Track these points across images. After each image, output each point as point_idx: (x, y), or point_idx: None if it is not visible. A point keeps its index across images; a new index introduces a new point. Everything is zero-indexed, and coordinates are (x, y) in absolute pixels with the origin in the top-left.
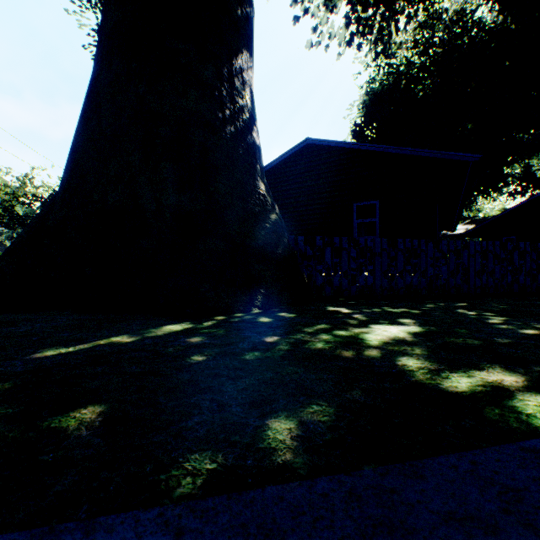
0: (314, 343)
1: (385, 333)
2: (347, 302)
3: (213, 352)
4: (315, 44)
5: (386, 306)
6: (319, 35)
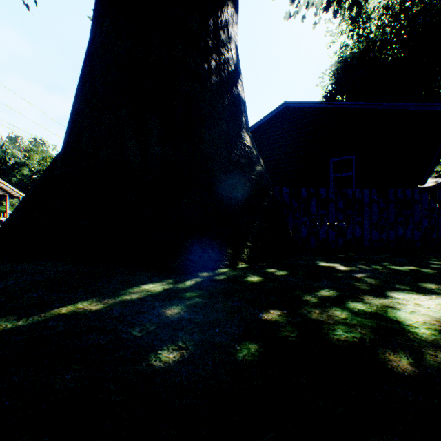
0: (331, 329)
1: (423, 310)
2: (336, 255)
3: (191, 340)
4: (293, 14)
5: (385, 262)
6: (297, 5)
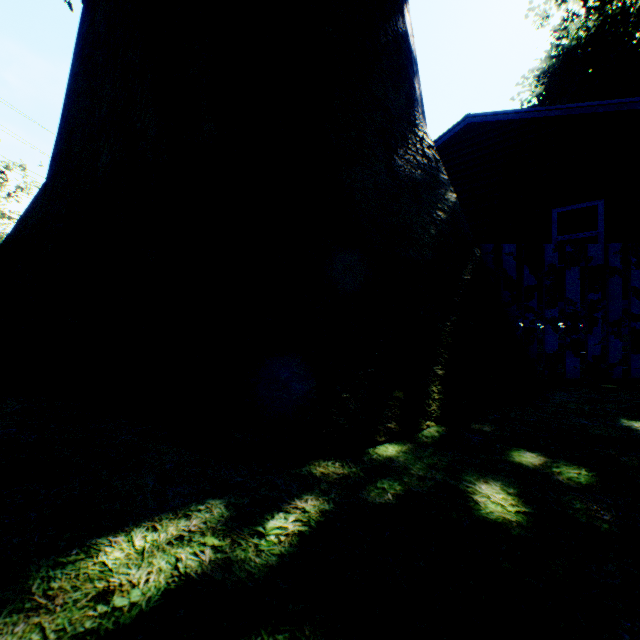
0: None
1: None
2: None
3: None
4: None
5: None
6: None
